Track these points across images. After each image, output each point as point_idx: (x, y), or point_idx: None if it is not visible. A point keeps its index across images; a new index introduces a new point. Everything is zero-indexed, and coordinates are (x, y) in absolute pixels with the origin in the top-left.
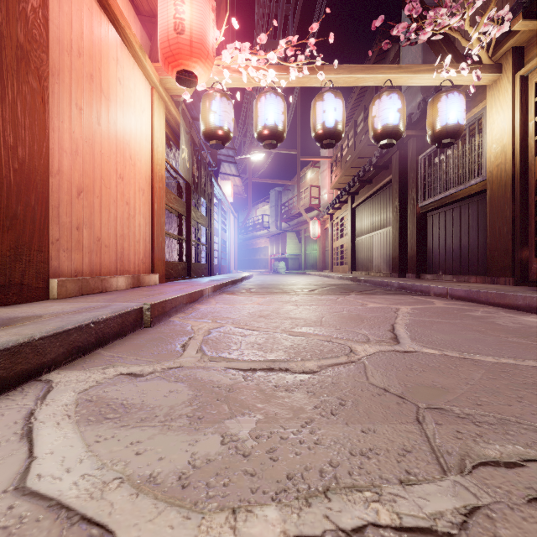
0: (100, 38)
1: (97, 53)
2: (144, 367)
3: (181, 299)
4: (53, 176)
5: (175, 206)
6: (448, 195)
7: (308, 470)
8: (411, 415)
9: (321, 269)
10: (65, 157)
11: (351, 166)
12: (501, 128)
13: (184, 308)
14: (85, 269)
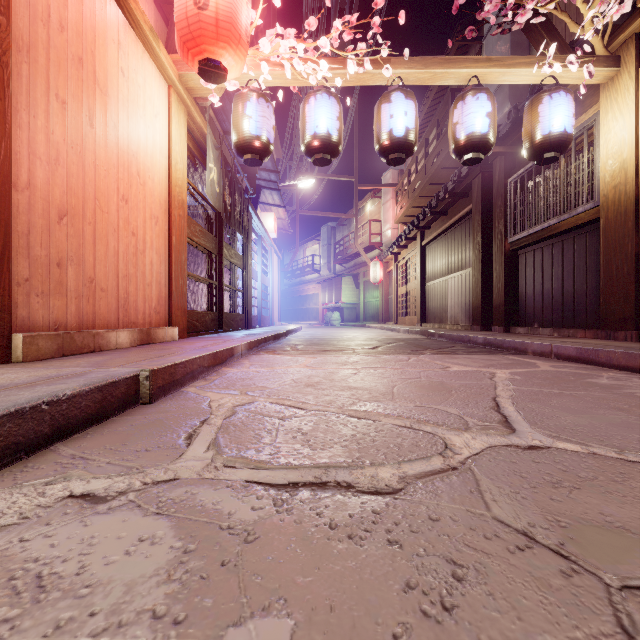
0: (93, 10)
1: (89, 30)
2: (115, 479)
3: (201, 362)
4: (19, 191)
5: (202, 241)
6: (547, 226)
7: None
8: (603, 611)
9: (384, 321)
10: (38, 166)
11: (420, 195)
12: (620, 139)
13: (205, 373)
14: (70, 321)
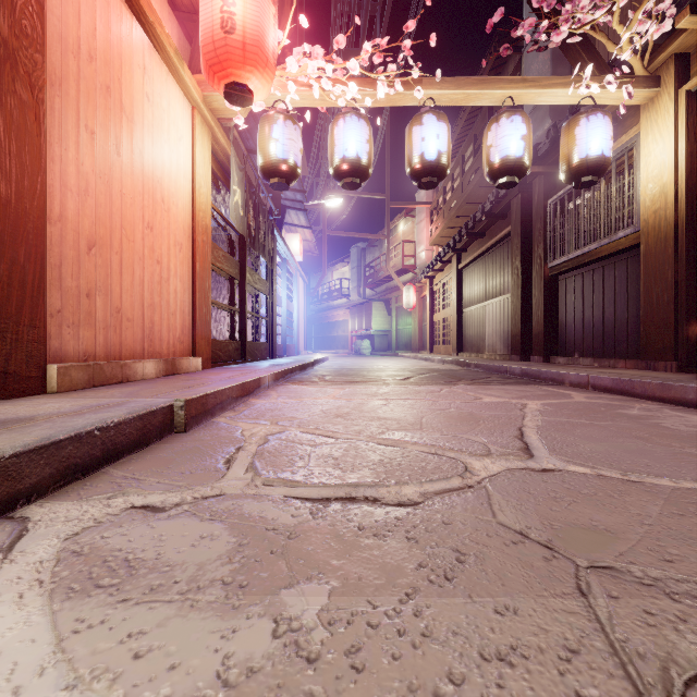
0: (120, 37)
1: (116, 57)
2: (168, 495)
3: (230, 392)
4: (52, 224)
5: (225, 267)
6: (587, 251)
7: (414, 691)
8: (568, 581)
9: (418, 350)
10: (69, 197)
11: (456, 215)
12: (660, 162)
13: (233, 404)
14: (98, 351)
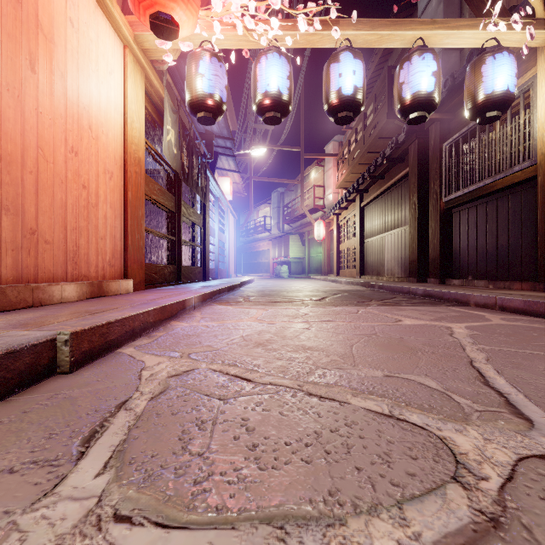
0: None
1: None
2: None
3: (145, 317)
4: None
5: (161, 199)
6: (482, 185)
7: None
8: None
9: (326, 273)
10: None
11: (359, 162)
12: None
13: (150, 329)
14: (5, 274)
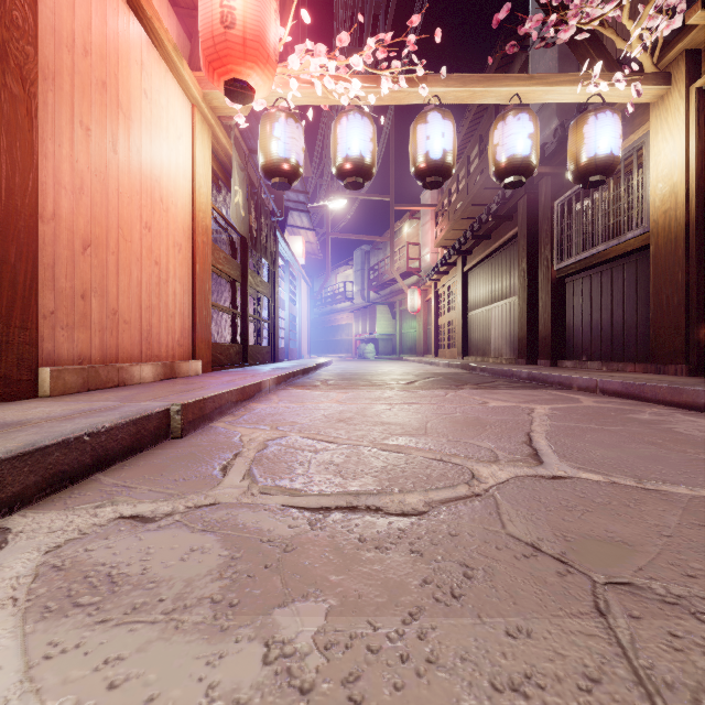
0: (116, 31)
1: (113, 52)
2: (160, 504)
3: (229, 396)
4: (45, 222)
5: (226, 269)
6: (595, 253)
7: None
8: (585, 599)
9: (422, 354)
10: (63, 195)
11: (462, 217)
12: (670, 161)
13: (233, 408)
14: (94, 354)
